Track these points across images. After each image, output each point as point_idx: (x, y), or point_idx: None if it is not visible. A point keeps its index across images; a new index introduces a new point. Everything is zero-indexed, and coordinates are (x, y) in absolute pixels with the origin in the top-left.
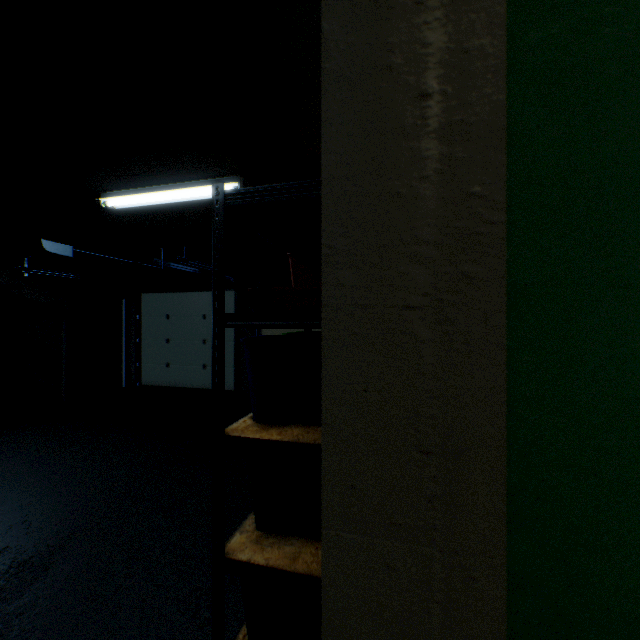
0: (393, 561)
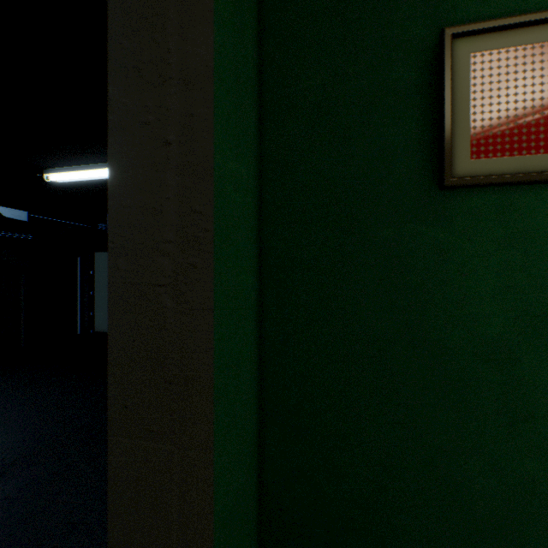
0: (150, 456)
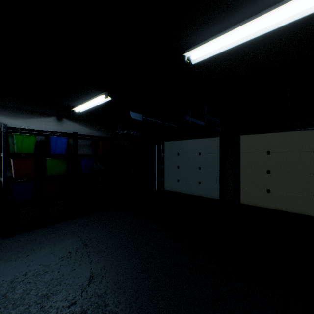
0: None
